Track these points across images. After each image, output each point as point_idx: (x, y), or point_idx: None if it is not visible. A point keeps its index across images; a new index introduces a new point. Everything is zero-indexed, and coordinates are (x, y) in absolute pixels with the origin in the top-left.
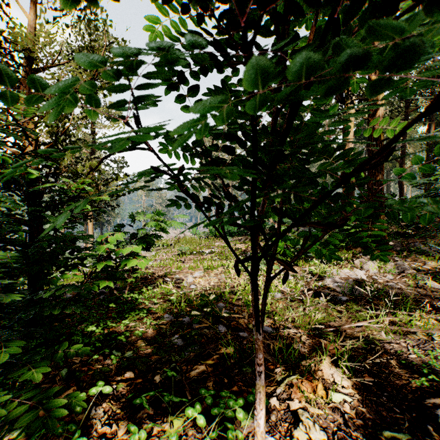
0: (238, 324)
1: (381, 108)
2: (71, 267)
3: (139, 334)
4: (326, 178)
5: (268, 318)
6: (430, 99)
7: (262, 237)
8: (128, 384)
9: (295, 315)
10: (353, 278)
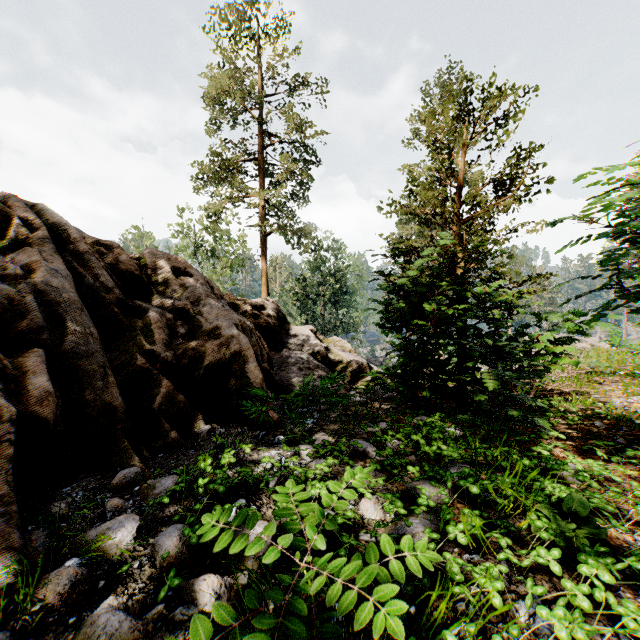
0: None
1: None
2: (502, 357)
3: (570, 422)
4: None
5: None
6: None
7: None
8: (572, 446)
9: None
10: None
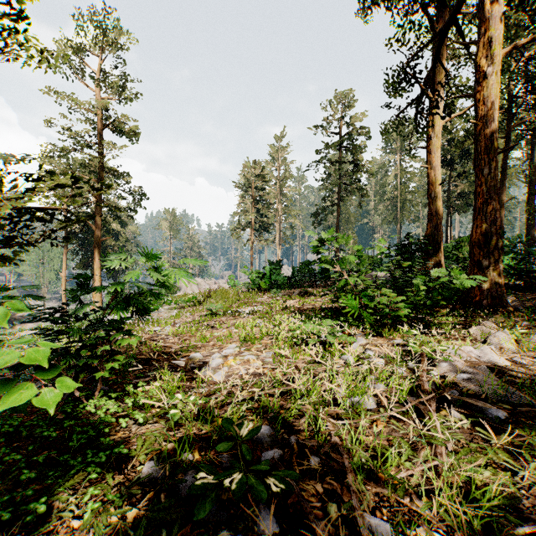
0: (304, 509)
1: (496, 106)
2: None
3: None
4: (398, 216)
5: (369, 481)
6: (534, 113)
7: (321, 290)
8: None
9: (434, 482)
10: (487, 364)
